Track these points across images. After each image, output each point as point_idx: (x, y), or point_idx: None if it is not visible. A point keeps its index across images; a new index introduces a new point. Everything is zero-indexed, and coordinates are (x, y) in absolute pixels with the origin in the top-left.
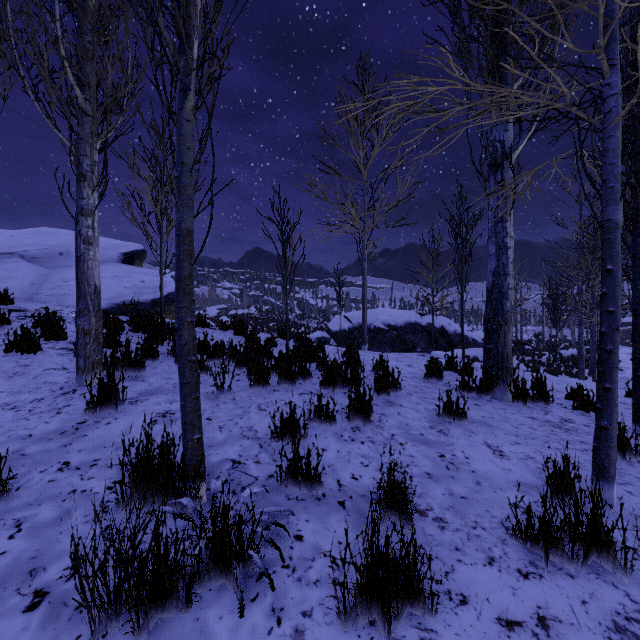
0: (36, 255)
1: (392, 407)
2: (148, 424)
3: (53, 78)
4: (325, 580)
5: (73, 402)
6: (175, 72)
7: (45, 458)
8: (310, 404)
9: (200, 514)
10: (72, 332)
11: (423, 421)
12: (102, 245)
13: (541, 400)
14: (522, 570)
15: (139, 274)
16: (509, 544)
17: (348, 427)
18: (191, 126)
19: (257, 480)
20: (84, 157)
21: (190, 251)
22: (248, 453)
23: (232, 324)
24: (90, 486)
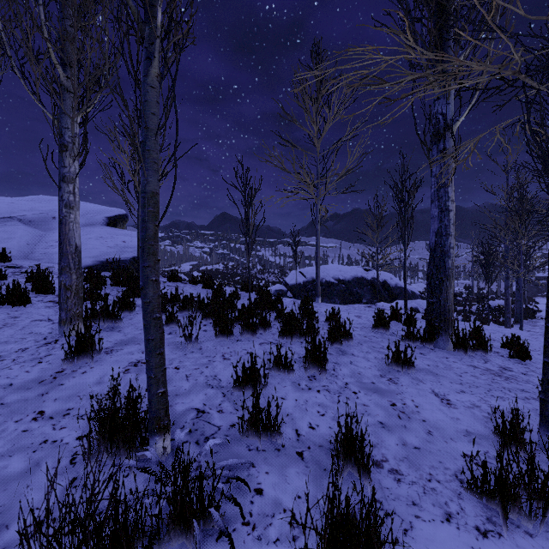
0: (32, 219)
1: (345, 356)
2: (115, 378)
3: (39, 59)
4: (285, 539)
5: (54, 352)
6: (139, 39)
7: (22, 407)
8: (270, 354)
9: (163, 467)
10: None
11: (374, 370)
12: (90, 210)
13: (480, 349)
14: (480, 527)
15: (121, 235)
16: (465, 498)
17: (305, 376)
18: (156, 92)
19: (220, 430)
20: (66, 129)
21: (155, 212)
22: (212, 402)
23: (201, 279)
24: (61, 436)
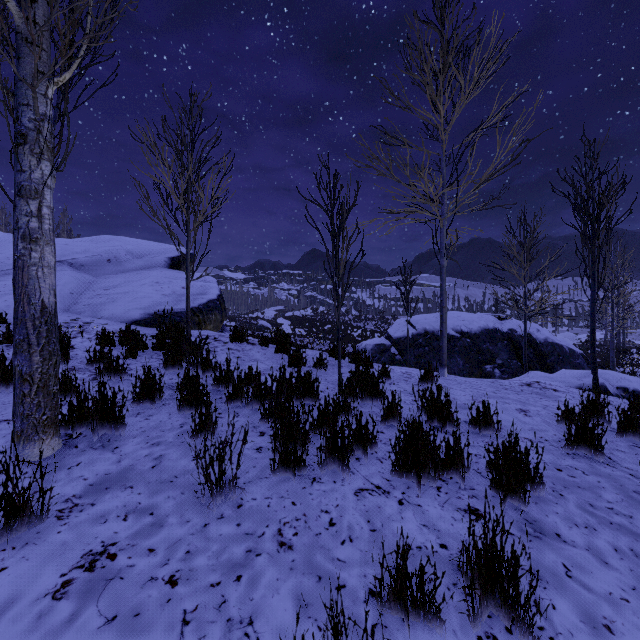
0: (85, 262)
1: (543, 543)
2: None
3: None
4: None
5: None
6: None
7: None
8: (380, 566)
9: None
10: (85, 352)
11: (639, 609)
12: (152, 250)
13: None
14: None
15: (182, 279)
16: None
17: (470, 635)
18: None
19: None
20: (25, 108)
21: None
22: None
23: (275, 337)
24: None
